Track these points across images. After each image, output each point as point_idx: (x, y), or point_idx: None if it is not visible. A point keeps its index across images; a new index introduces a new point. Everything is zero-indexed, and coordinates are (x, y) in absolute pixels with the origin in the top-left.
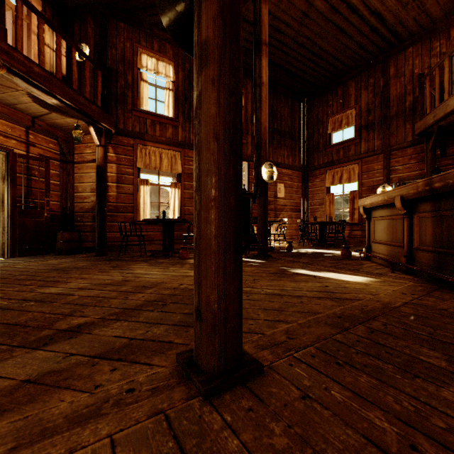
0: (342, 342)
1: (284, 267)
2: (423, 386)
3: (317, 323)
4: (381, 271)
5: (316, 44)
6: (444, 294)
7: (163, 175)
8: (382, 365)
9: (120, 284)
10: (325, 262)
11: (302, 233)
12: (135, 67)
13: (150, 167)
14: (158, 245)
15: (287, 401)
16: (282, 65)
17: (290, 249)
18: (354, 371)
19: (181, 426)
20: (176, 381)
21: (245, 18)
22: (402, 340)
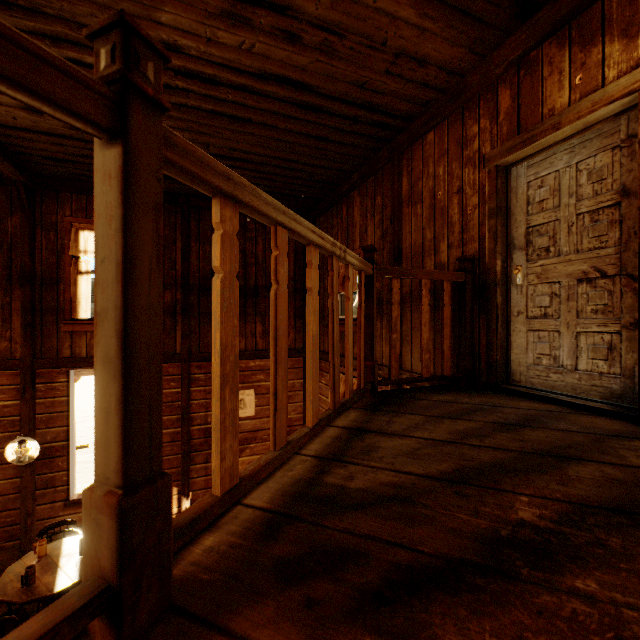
0: None
1: None
2: None
3: None
4: None
5: (212, 144)
6: None
7: None
8: None
9: None
10: None
11: None
12: None
13: None
14: None
15: None
16: None
17: None
18: None
19: None
20: None
21: (5, 123)
22: None
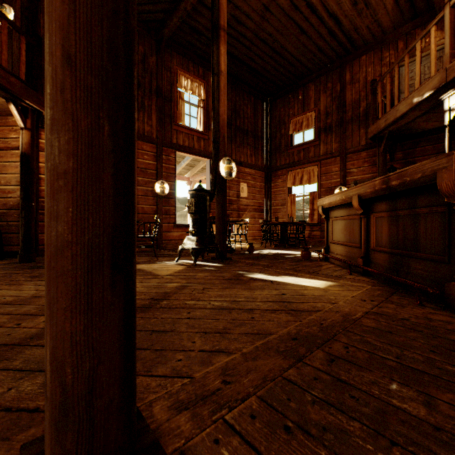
0: (295, 384)
1: (242, 271)
2: None
3: (266, 350)
4: (339, 273)
5: (277, 41)
6: (402, 298)
7: None
8: (347, 425)
9: (25, 302)
10: (285, 264)
11: (264, 233)
12: None
13: None
14: None
15: None
16: (245, 61)
17: (251, 250)
18: (309, 443)
19: None
20: None
21: (204, 2)
22: (368, 372)
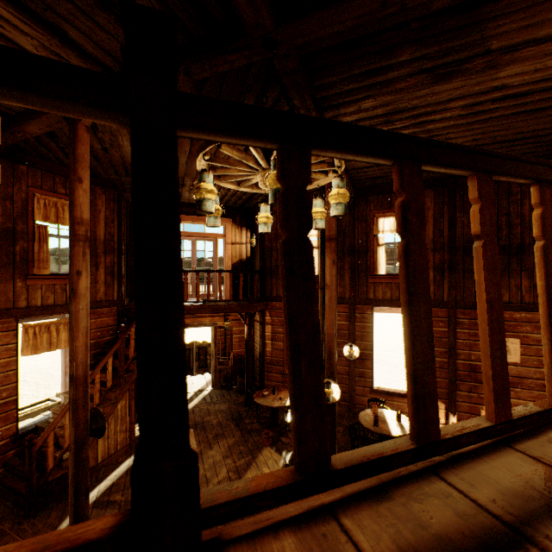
0: None
1: None
2: None
3: None
4: None
5: (499, 135)
6: None
7: None
8: None
9: None
10: None
11: None
12: None
13: None
14: None
15: None
16: None
17: None
18: None
19: None
20: None
21: (359, 167)
22: None
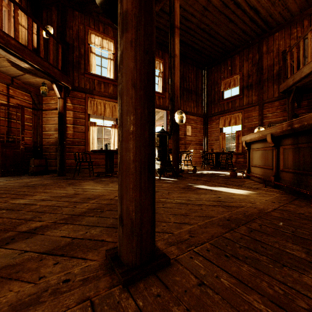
0: (229, 239)
1: (190, 183)
2: (289, 274)
3: (212, 224)
4: (257, 186)
5: (212, 29)
6: (301, 202)
7: (107, 119)
8: (259, 257)
9: (72, 196)
10: (218, 180)
11: (203, 159)
12: (86, 43)
13: (97, 113)
14: (103, 168)
15: (187, 288)
16: (190, 44)
17: (195, 171)
18: (238, 262)
19: (103, 311)
20: (103, 272)
21: (163, 10)
22: (273, 237)
